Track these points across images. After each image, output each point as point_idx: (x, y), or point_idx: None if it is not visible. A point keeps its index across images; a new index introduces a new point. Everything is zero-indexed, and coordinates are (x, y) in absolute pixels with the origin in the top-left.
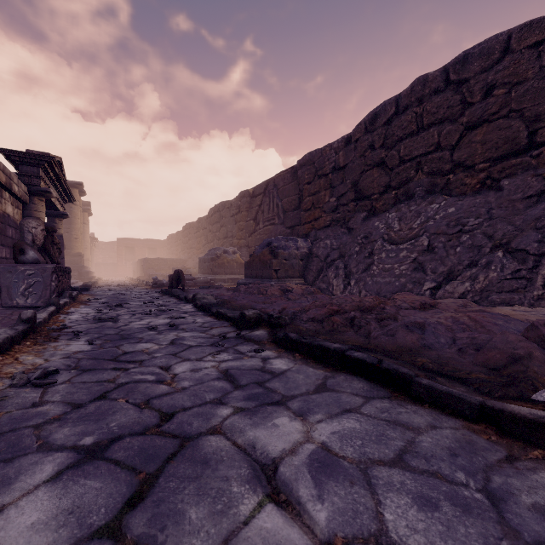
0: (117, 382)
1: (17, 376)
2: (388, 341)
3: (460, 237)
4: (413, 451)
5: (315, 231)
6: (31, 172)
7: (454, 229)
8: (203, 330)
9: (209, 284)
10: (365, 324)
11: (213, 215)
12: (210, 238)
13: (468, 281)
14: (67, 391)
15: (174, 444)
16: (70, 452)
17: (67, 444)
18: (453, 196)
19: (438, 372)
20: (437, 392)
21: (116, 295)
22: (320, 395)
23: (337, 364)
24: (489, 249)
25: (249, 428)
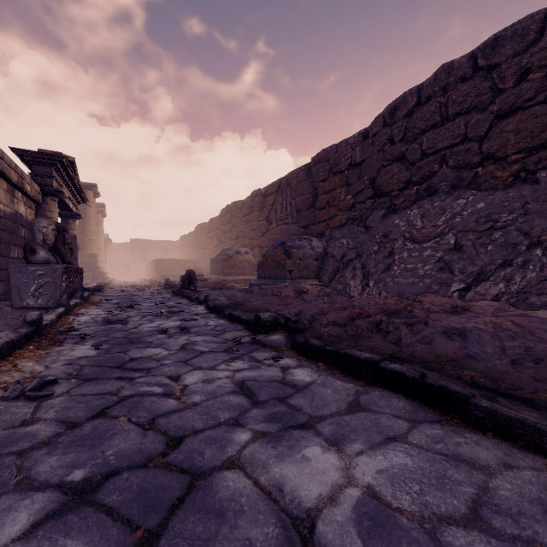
0: (120, 395)
1: (10, 387)
2: (425, 350)
3: (491, 234)
4: (490, 503)
5: (330, 230)
6: (44, 172)
7: (484, 226)
8: (215, 334)
9: (221, 285)
10: (393, 329)
11: (225, 215)
12: (222, 239)
13: (502, 282)
14: (63, 405)
15: (182, 484)
16: (54, 492)
17: (52, 481)
18: (482, 190)
19: (495, 390)
20: (503, 419)
21: (128, 296)
22: (354, 416)
23: (369, 376)
24: (525, 246)
25: (273, 462)
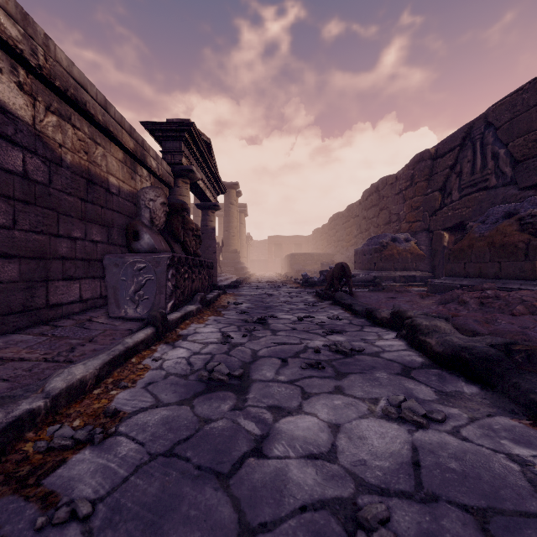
0: None
1: None
2: None
3: None
4: None
5: None
6: (174, 148)
7: None
8: None
9: (374, 284)
10: None
11: (368, 197)
12: (364, 227)
13: None
14: None
15: None
16: None
17: None
18: None
19: None
20: None
21: (261, 297)
22: None
23: None
24: None
25: None
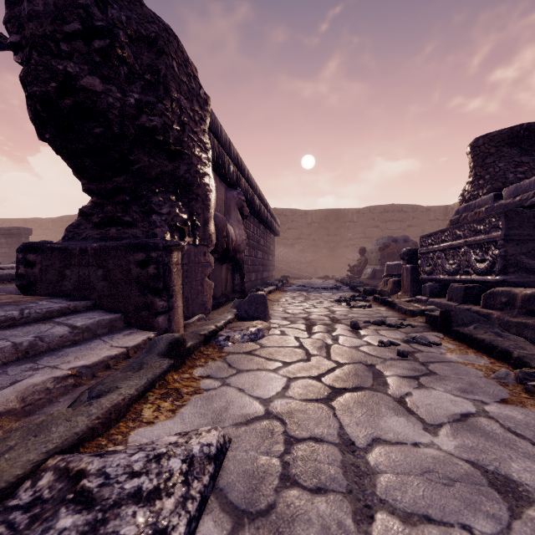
0: None
1: None
2: None
3: None
4: None
5: None
6: None
7: None
8: None
9: None
10: None
11: None
12: None
13: None
14: None
15: None
16: None
17: None
18: None
19: None
20: None
21: None
22: None
23: None
24: None
25: None
